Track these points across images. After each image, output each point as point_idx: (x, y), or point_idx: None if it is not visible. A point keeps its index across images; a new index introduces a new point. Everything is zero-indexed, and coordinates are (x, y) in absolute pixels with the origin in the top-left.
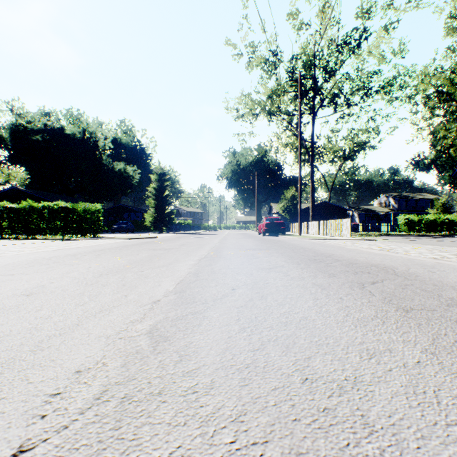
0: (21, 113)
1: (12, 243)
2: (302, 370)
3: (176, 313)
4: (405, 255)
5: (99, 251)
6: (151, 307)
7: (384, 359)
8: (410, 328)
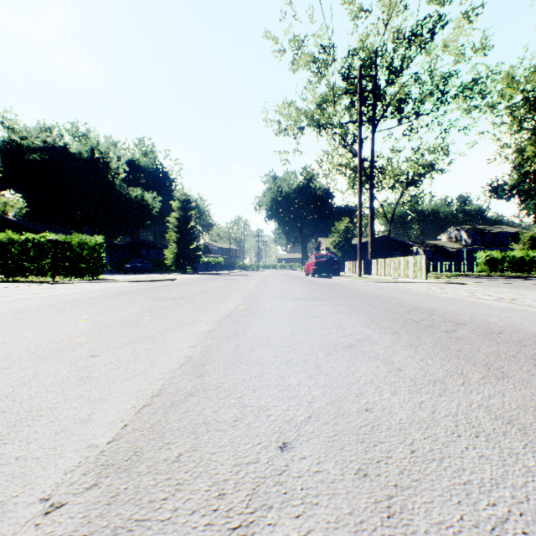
0: (14, 127)
1: None
2: None
3: None
4: None
5: (71, 303)
6: None
7: None
8: None
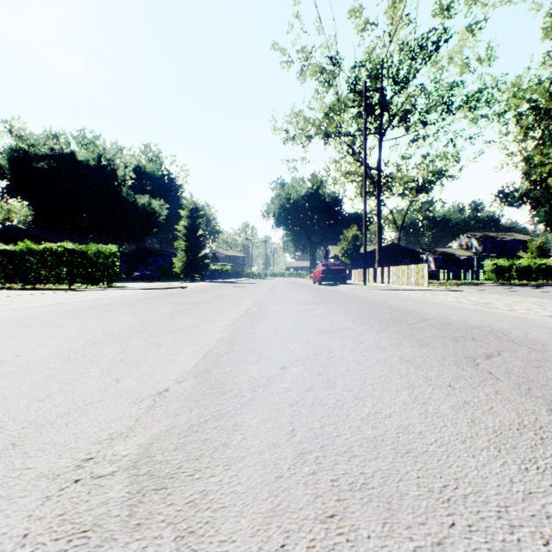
0: (22, 135)
1: (2, 295)
2: None
3: (190, 416)
4: (510, 312)
5: (107, 306)
6: (152, 404)
7: None
8: None
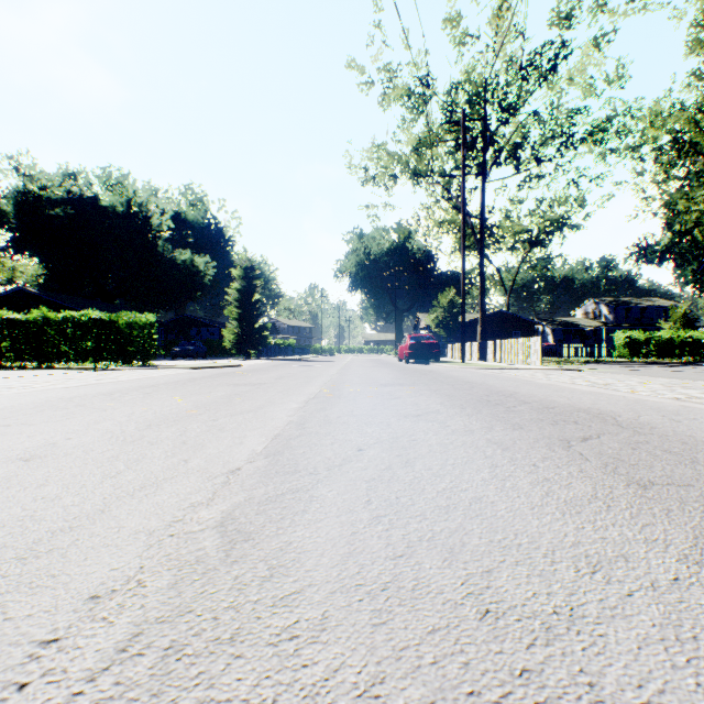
0: (31, 174)
1: (15, 375)
2: (479, 594)
3: (267, 490)
4: (629, 395)
5: (150, 388)
6: (226, 480)
7: (617, 574)
8: (655, 518)
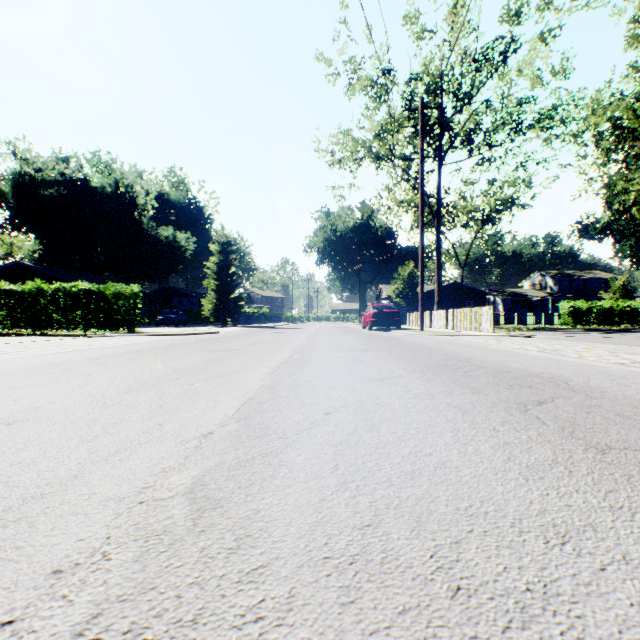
0: (27, 158)
1: (10, 342)
2: (449, 568)
3: (237, 454)
4: (577, 360)
5: (133, 353)
6: (198, 444)
7: (587, 545)
8: (617, 484)
